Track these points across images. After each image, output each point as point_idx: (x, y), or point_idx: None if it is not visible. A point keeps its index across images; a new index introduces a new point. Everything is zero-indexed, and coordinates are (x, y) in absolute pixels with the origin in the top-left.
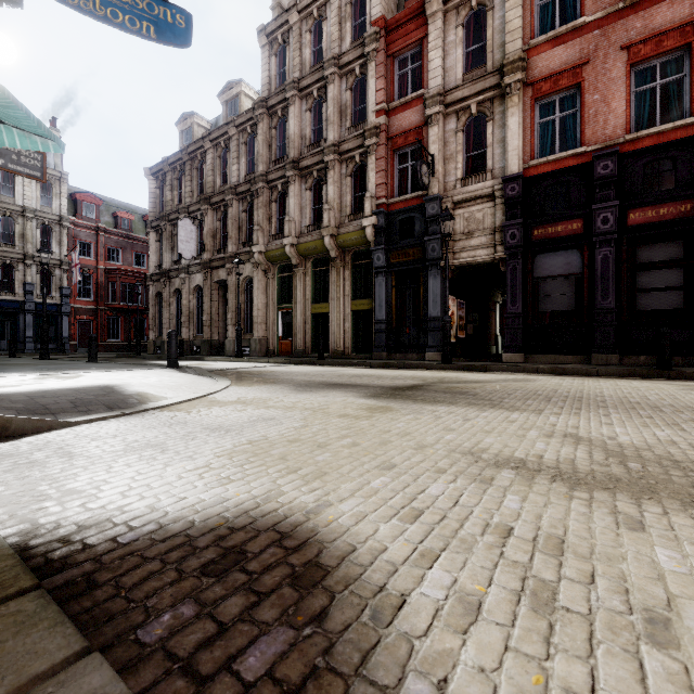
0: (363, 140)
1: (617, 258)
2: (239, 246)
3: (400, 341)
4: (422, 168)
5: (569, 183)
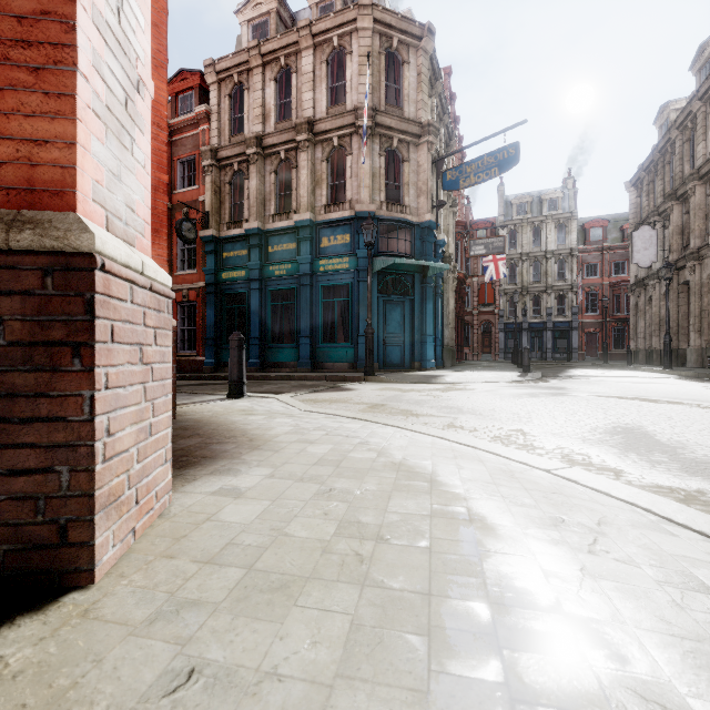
0: None
1: None
2: (704, 238)
3: None
4: None
5: None
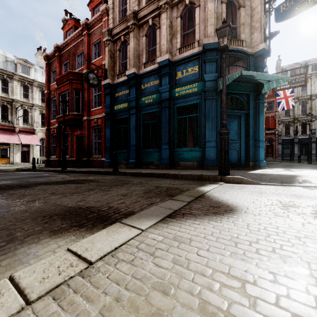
0: None
1: None
2: None
3: None
4: None
5: None
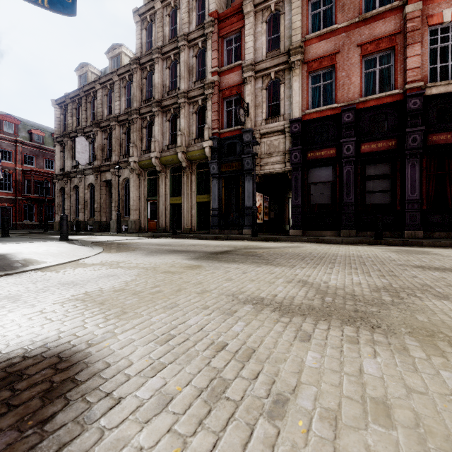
0: (204, 90)
1: (355, 172)
2: (120, 157)
3: (227, 222)
4: (240, 111)
5: (328, 125)
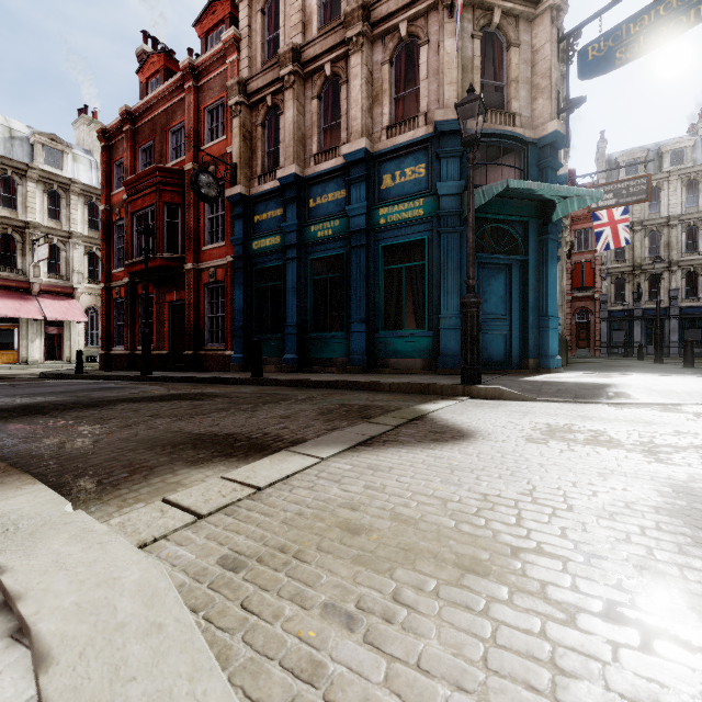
0: None
1: None
2: None
3: None
4: None
5: None
